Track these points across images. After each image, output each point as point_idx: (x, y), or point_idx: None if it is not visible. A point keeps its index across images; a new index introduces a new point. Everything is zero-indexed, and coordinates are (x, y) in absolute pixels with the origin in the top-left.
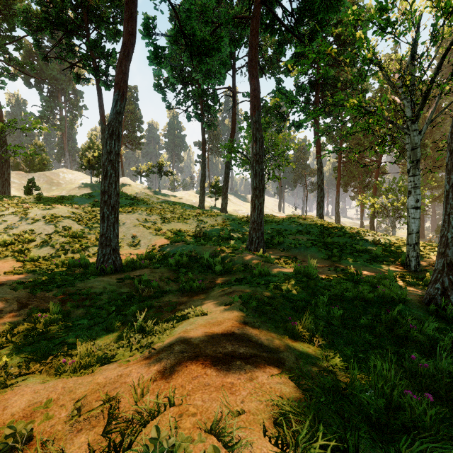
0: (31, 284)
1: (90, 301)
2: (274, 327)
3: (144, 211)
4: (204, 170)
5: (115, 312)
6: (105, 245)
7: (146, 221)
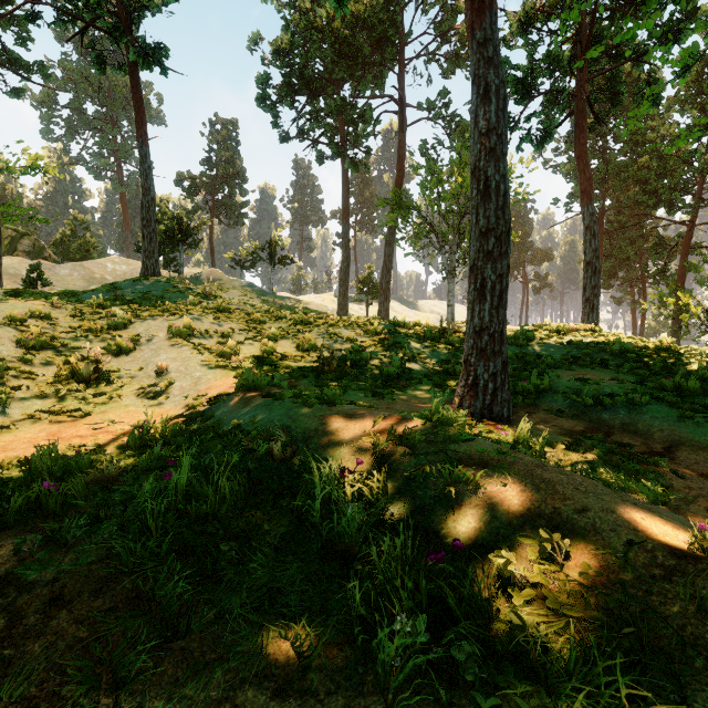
0: None
1: None
2: None
3: (208, 315)
4: (348, 250)
5: None
6: None
7: (207, 334)
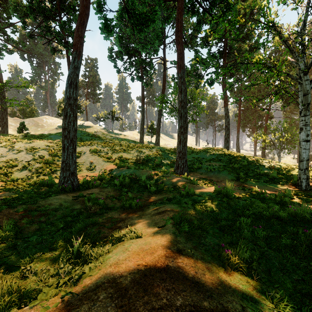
0: (1, 201)
1: (46, 217)
2: (208, 254)
3: (99, 145)
4: (143, 116)
5: (61, 229)
6: (65, 170)
7: (101, 151)
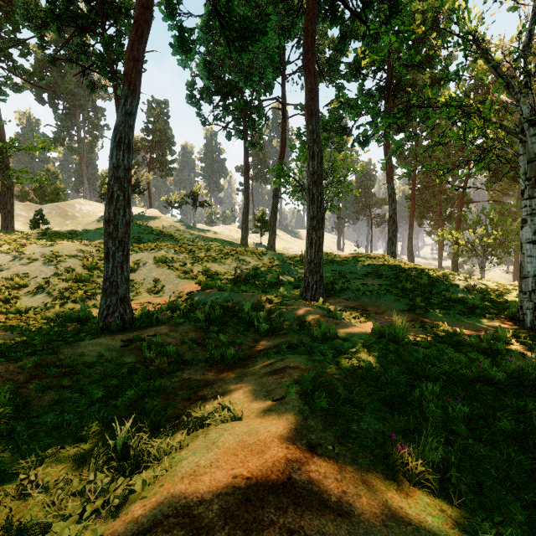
0: None
1: (72, 379)
2: (365, 452)
3: (171, 249)
4: (248, 200)
5: (98, 402)
6: (110, 293)
7: (173, 261)
